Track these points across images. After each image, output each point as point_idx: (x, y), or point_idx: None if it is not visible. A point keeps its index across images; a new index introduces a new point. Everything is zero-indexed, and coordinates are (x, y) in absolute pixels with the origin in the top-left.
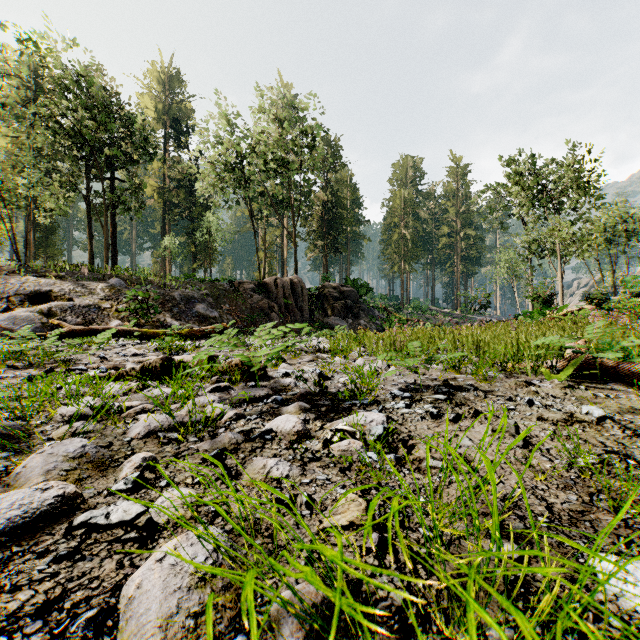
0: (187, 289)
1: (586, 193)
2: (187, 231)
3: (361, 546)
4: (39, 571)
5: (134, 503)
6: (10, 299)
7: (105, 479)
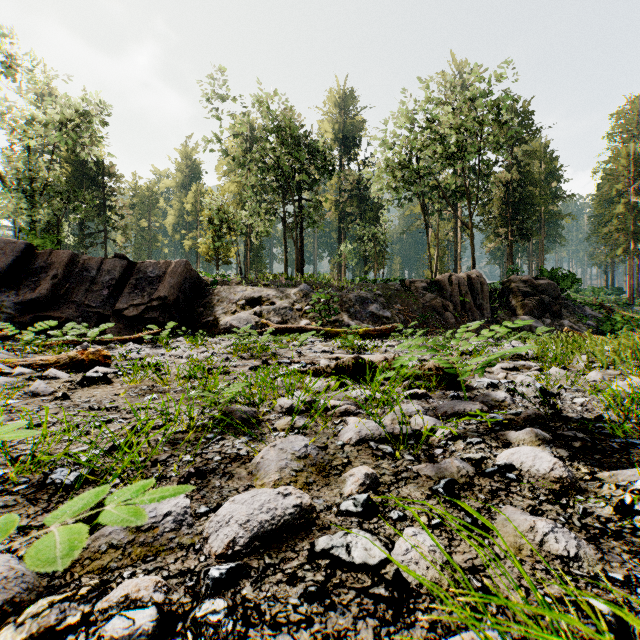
0: (361, 291)
1: None
2: (359, 236)
3: None
4: (293, 606)
5: (372, 539)
6: (236, 304)
7: (330, 489)
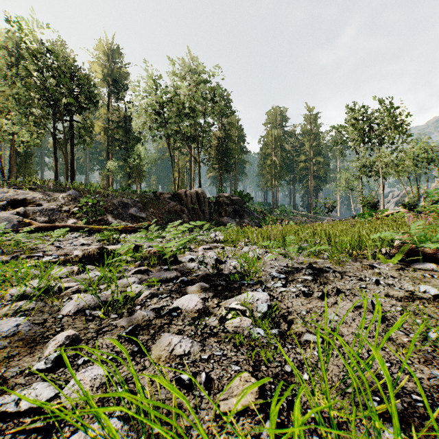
0: (123, 198)
1: (400, 132)
2: (124, 157)
3: (256, 436)
4: None
5: (47, 386)
6: None
7: (31, 356)
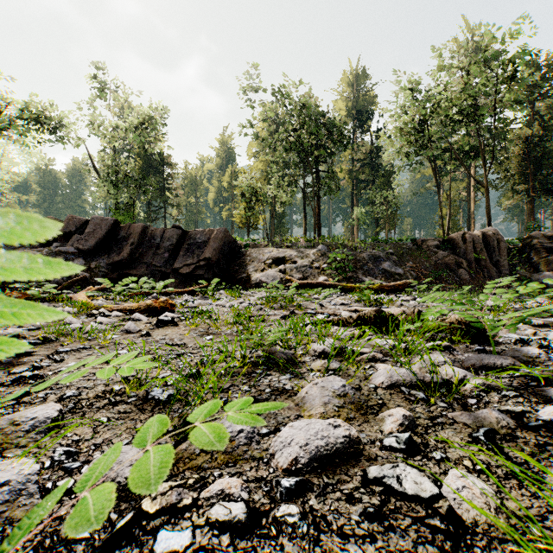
0: (373, 250)
1: None
2: (371, 201)
3: None
4: (355, 522)
5: (420, 475)
6: (265, 263)
7: (369, 426)
